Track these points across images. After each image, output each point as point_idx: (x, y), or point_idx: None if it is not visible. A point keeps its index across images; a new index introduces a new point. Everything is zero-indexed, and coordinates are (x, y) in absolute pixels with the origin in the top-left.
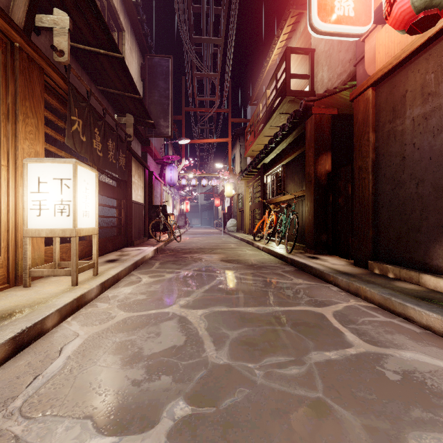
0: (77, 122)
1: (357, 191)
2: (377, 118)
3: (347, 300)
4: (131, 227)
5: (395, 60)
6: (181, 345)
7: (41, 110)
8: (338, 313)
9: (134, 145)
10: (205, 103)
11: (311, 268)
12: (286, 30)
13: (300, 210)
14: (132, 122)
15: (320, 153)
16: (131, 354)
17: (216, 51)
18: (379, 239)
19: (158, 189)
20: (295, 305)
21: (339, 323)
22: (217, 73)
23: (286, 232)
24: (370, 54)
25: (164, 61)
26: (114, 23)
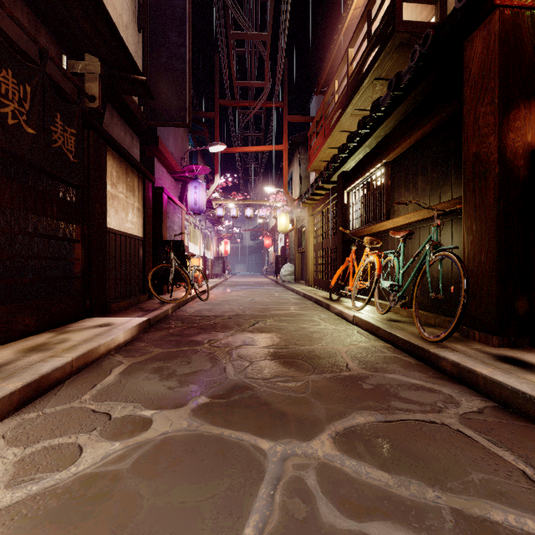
0: None
1: None
2: None
3: None
4: (103, 278)
5: None
6: None
7: None
8: None
9: (122, 134)
10: (249, 94)
11: None
12: None
13: None
14: (97, 70)
15: (512, 102)
16: None
17: None
18: None
19: (175, 217)
20: None
21: None
22: (266, 33)
23: (415, 291)
24: None
25: None
26: None
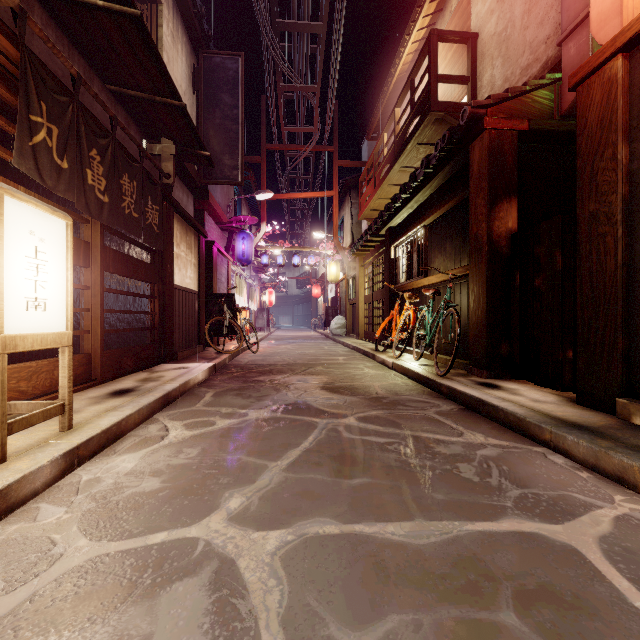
0: (46, 129)
1: (586, 261)
2: (635, 112)
3: (605, 495)
4: (172, 329)
5: None
6: None
7: None
8: (613, 545)
9: (181, 195)
10: (297, 137)
11: (494, 408)
12: (428, 10)
13: (457, 301)
14: (172, 152)
15: (497, 199)
16: None
17: (314, 51)
18: None
19: (223, 269)
20: (497, 515)
21: None
22: (315, 85)
23: (435, 339)
24: (604, 4)
25: (230, 62)
26: None
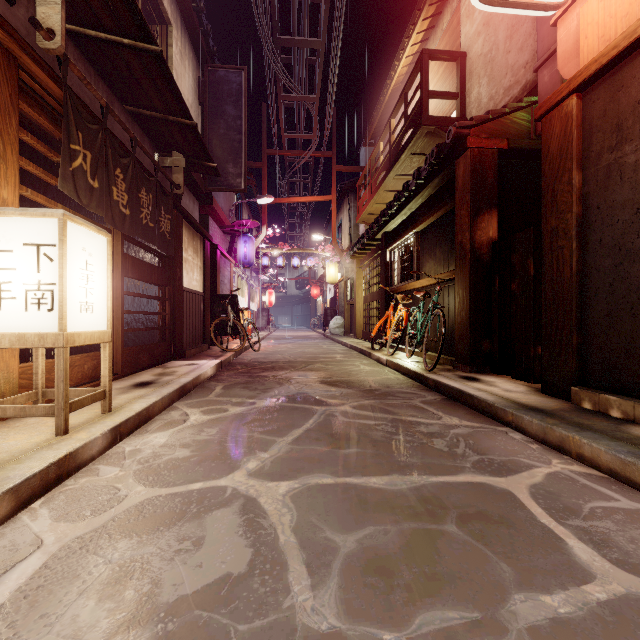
0: (82, 155)
1: (548, 269)
2: (586, 144)
3: (546, 460)
4: (181, 329)
5: (625, 40)
6: (240, 572)
7: (12, 128)
8: (539, 490)
9: (188, 202)
10: (297, 143)
11: (470, 397)
12: (421, 27)
13: (445, 303)
14: (182, 164)
15: (479, 210)
16: (133, 599)
17: (313, 62)
18: (590, 351)
19: (225, 271)
20: (457, 472)
21: (548, 515)
22: (314, 96)
23: (425, 338)
24: (567, 44)
25: (234, 76)
26: (154, 10)
